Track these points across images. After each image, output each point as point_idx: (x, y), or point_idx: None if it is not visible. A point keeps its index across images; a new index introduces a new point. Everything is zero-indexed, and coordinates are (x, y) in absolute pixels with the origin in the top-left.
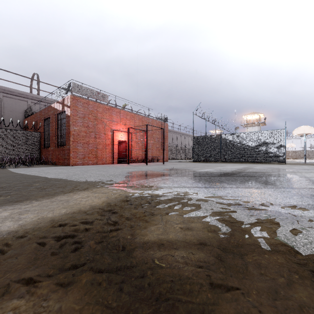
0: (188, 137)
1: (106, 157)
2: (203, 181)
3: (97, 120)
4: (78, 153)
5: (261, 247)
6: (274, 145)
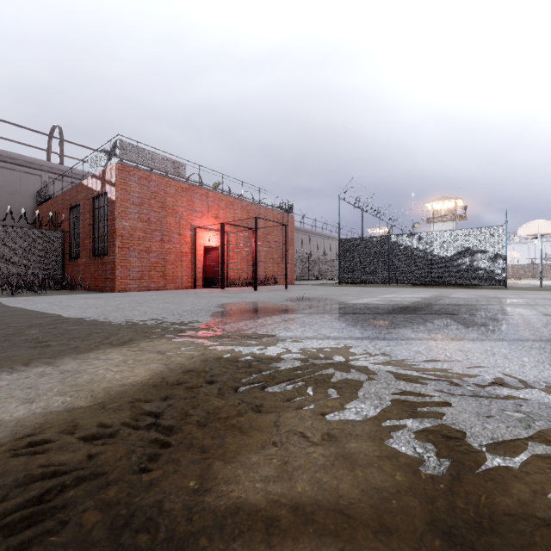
0: (329, 240)
1: (182, 277)
2: (363, 324)
3: (165, 210)
4: (131, 269)
5: (546, 526)
6: (485, 255)
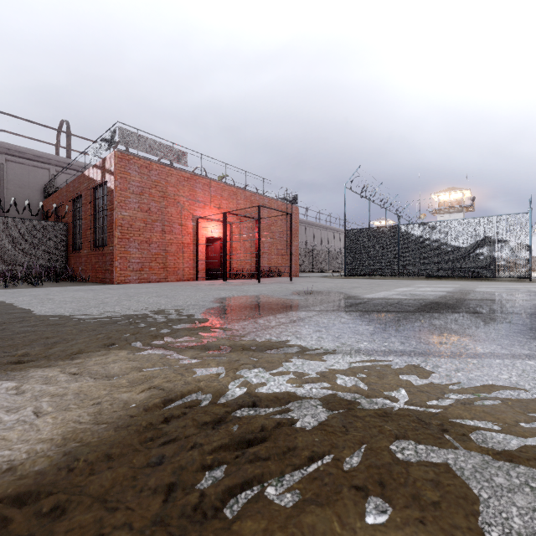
0: (333, 232)
1: (183, 268)
2: (396, 327)
3: (166, 200)
4: (131, 260)
5: None
6: (506, 244)
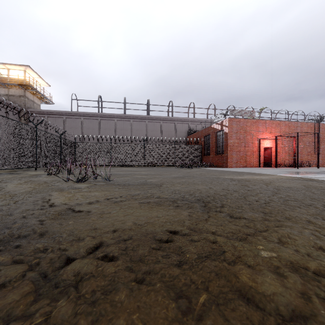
0: None
1: (253, 162)
2: None
3: (246, 133)
4: (233, 159)
5: None
6: None
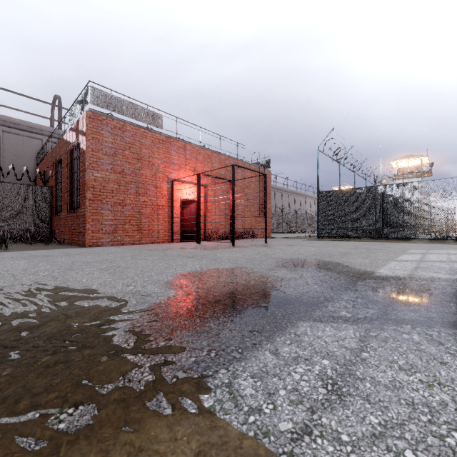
0: (299, 197)
1: (158, 230)
2: None
3: (141, 162)
4: (103, 222)
5: None
6: None
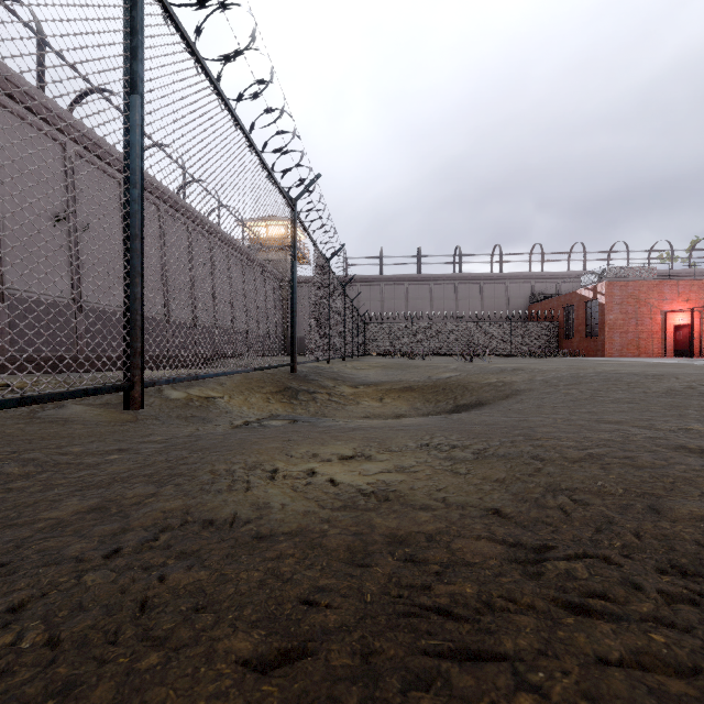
0: None
1: (652, 349)
2: None
3: (639, 303)
4: (614, 344)
5: None
6: None
